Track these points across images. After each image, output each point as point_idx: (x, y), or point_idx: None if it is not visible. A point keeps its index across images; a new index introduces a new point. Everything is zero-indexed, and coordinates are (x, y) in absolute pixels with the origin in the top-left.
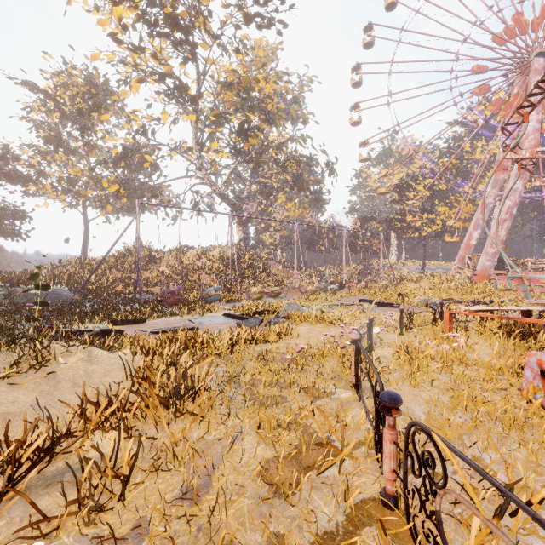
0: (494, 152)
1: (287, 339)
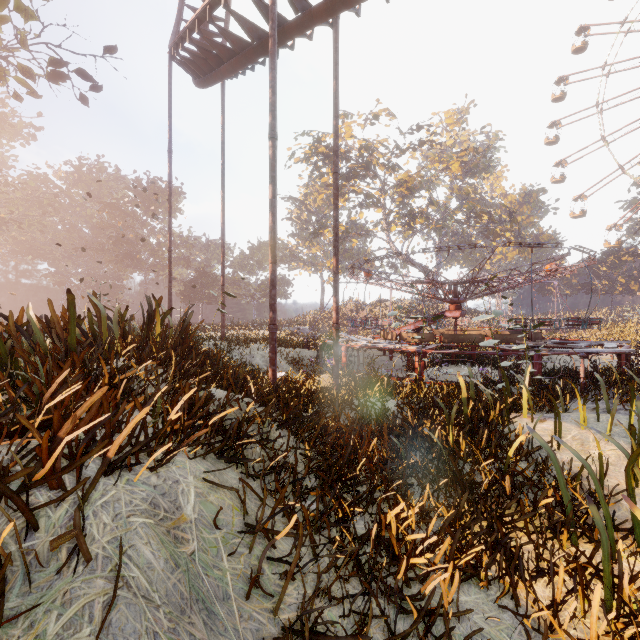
0: None
1: None
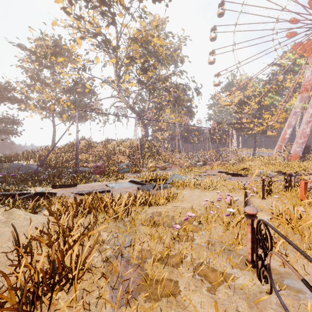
0: (298, 81)
1: (173, 201)
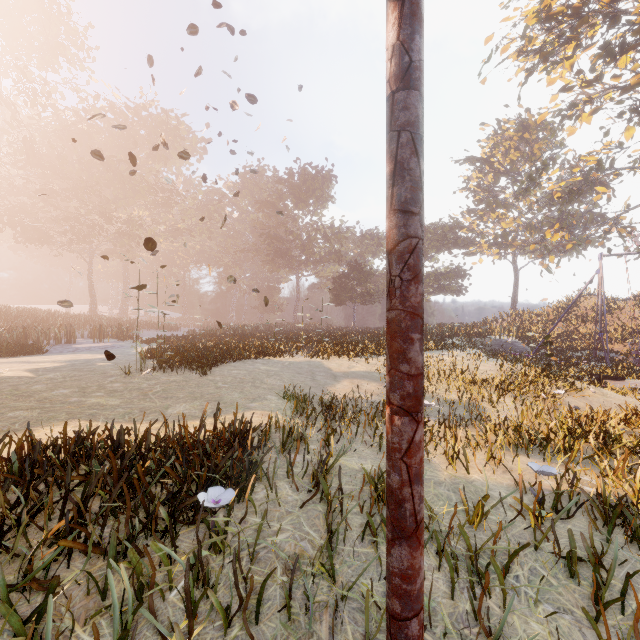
0: None
1: None
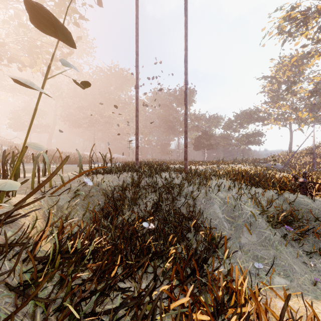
0: None
1: None
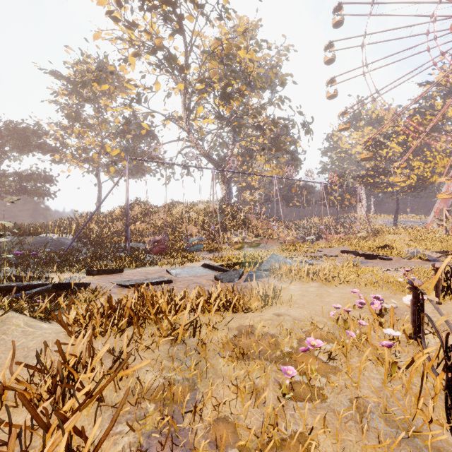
0: None
1: (274, 304)
